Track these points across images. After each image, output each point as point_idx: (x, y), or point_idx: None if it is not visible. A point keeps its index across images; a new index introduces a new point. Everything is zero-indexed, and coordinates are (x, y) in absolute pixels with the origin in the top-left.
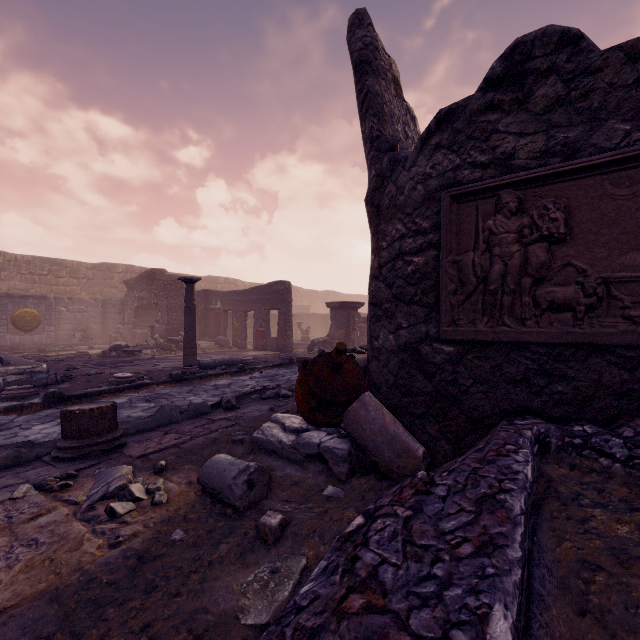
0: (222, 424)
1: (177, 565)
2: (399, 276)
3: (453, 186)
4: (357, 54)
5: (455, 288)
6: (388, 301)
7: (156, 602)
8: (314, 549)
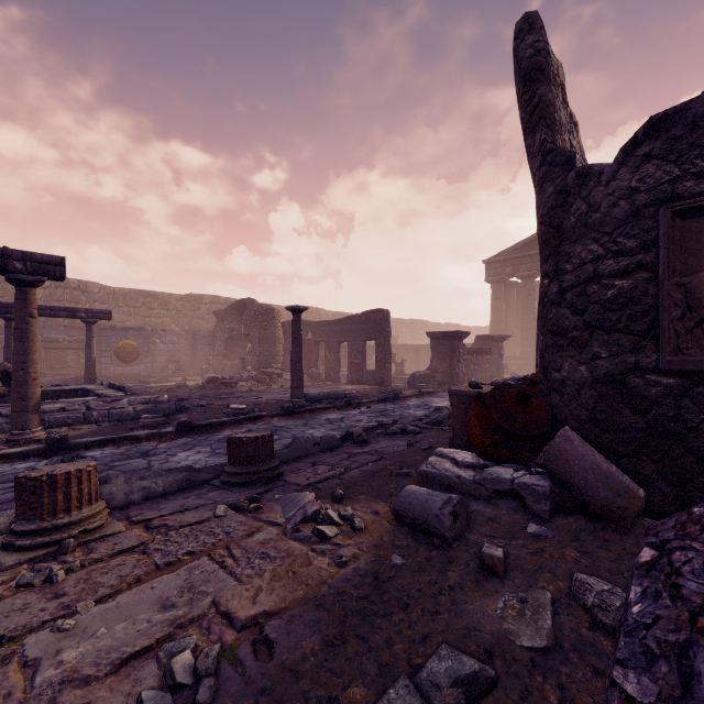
0: (367, 458)
1: (416, 587)
2: (593, 301)
3: (670, 200)
4: (527, 62)
5: (681, 313)
6: (577, 329)
7: (419, 617)
8: (551, 584)
